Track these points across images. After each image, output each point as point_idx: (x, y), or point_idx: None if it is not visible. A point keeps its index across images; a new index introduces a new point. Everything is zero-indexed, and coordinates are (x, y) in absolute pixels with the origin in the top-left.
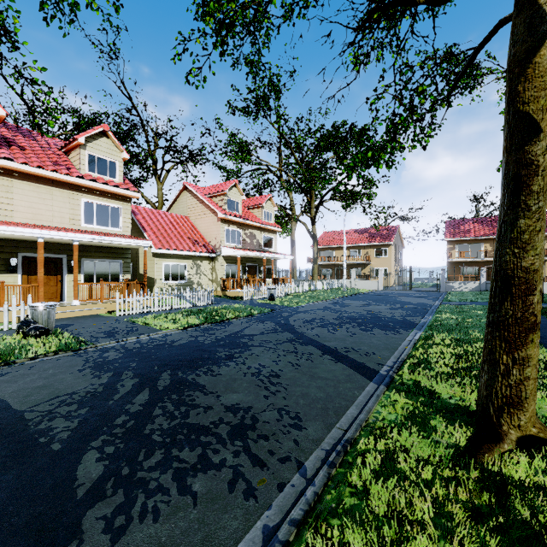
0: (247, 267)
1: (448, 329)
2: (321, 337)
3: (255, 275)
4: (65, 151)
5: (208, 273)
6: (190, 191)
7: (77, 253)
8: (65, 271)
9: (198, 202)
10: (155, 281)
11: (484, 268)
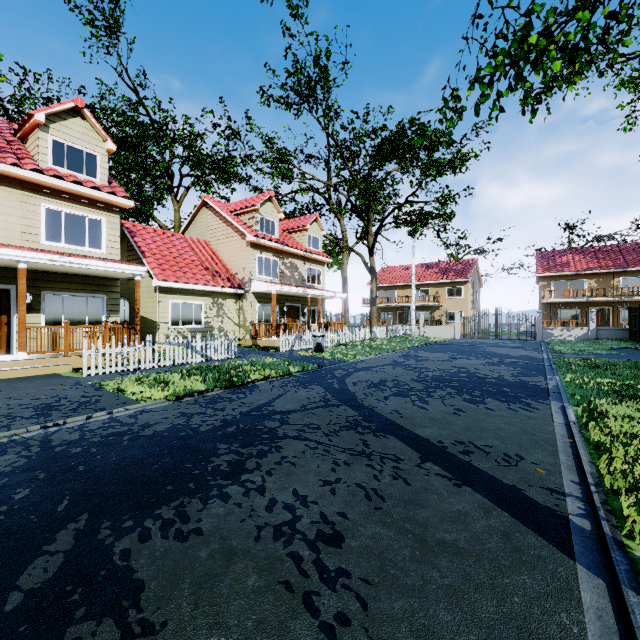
0: (286, 307)
1: (616, 401)
2: (406, 416)
3: (297, 319)
4: (21, 137)
5: (233, 316)
6: (210, 208)
7: (24, 281)
8: (14, 309)
9: (221, 221)
10: (159, 326)
11: (594, 310)
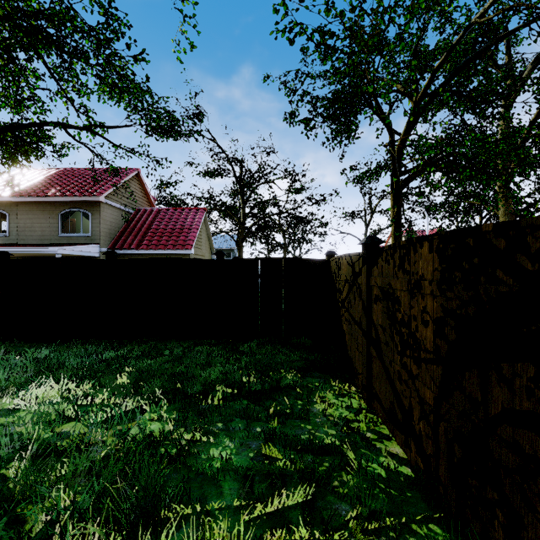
0: None
1: None
2: None
3: None
4: None
5: None
6: None
7: None
8: None
9: None
10: None
11: None
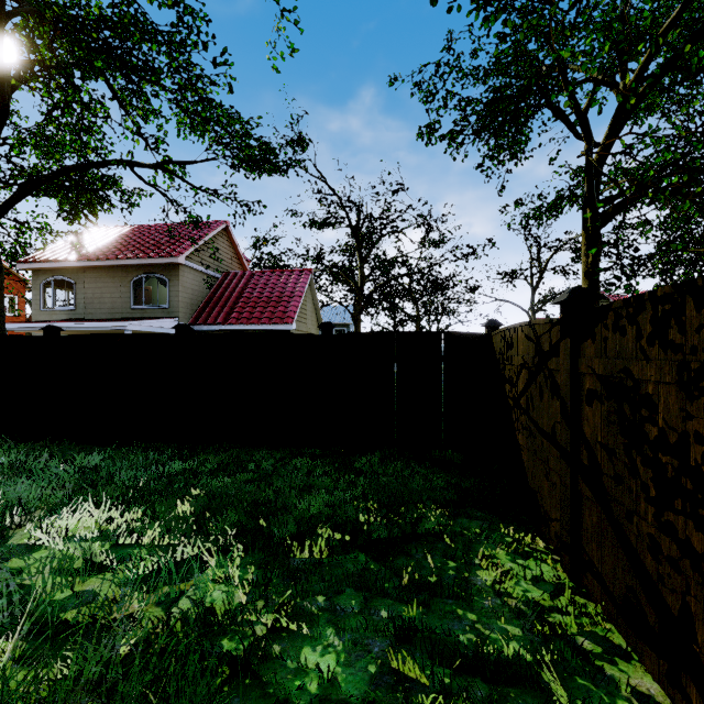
0: None
1: None
2: None
3: None
4: None
5: None
6: None
7: None
8: None
9: None
10: None
11: None
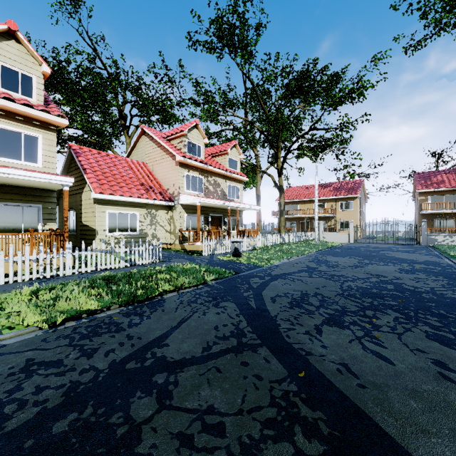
0: (210, 217)
1: None
2: (368, 383)
3: (220, 227)
4: None
5: (165, 224)
6: (148, 135)
7: None
8: None
9: (156, 146)
10: (97, 232)
11: None
